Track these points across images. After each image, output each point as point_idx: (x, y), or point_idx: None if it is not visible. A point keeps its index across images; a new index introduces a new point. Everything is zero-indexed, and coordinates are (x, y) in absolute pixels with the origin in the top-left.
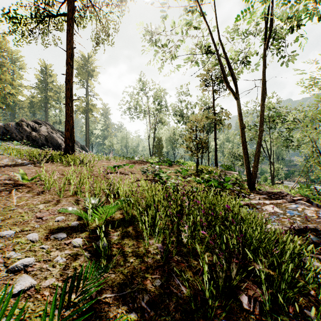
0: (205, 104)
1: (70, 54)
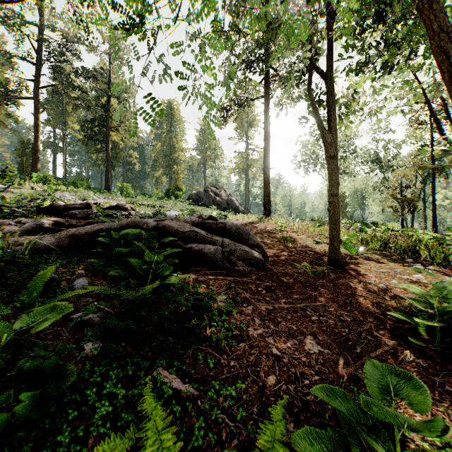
0: (419, 140)
1: (267, 131)
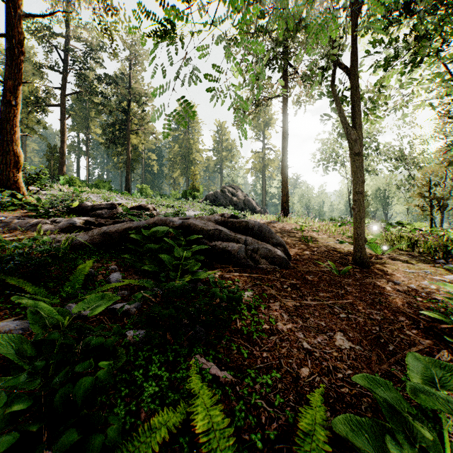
0: (448, 135)
1: (286, 129)
